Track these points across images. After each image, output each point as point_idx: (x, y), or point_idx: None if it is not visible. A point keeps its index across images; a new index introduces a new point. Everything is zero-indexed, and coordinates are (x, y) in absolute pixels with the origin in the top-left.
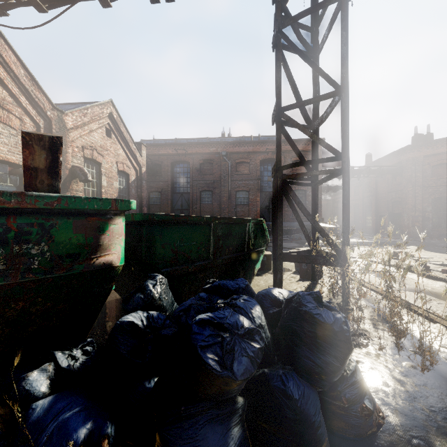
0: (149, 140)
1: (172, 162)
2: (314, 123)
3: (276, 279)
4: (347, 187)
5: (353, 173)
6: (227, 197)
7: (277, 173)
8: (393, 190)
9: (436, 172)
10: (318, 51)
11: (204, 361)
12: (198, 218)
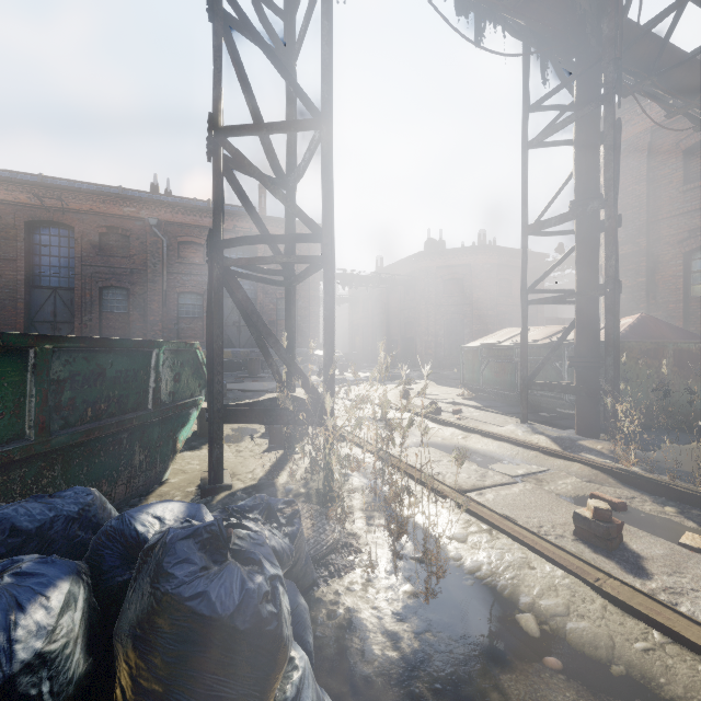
0: None
1: (30, 221)
2: (289, 179)
3: (210, 458)
4: (331, 289)
5: (360, 280)
6: (160, 302)
7: (213, 253)
8: (406, 307)
9: (448, 288)
10: (294, 55)
11: None
12: None
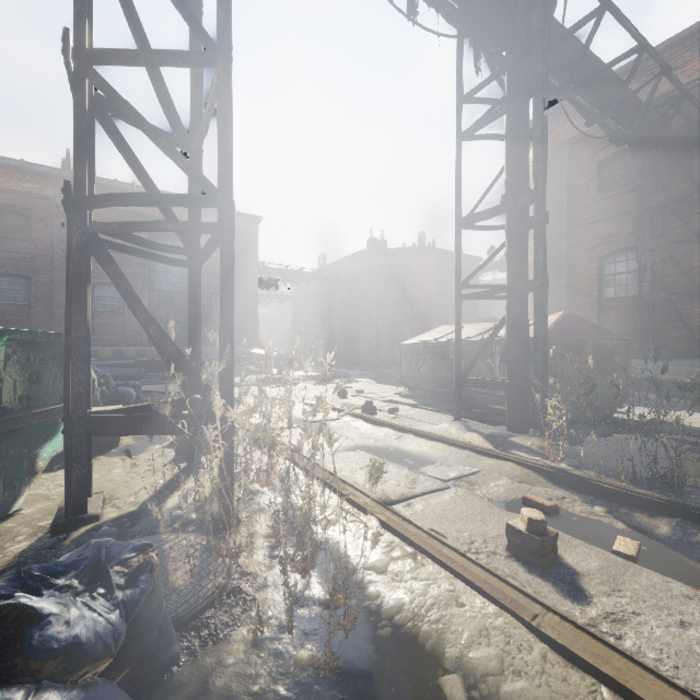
0: None
1: None
2: (193, 140)
3: (67, 483)
4: (229, 264)
5: (302, 277)
6: None
7: (71, 213)
8: (349, 305)
9: (389, 287)
10: None
11: None
12: None
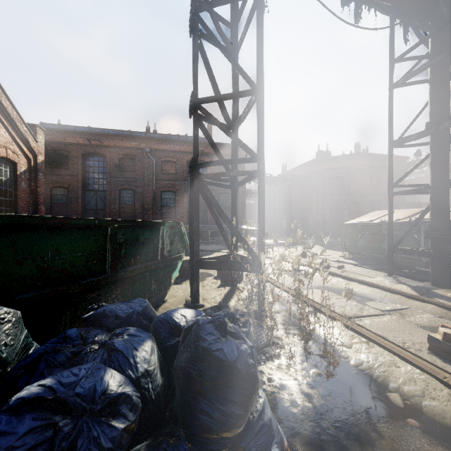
0: (52, 124)
1: (84, 153)
2: (234, 124)
3: (192, 289)
4: (262, 190)
5: (271, 180)
6: (151, 197)
7: (194, 171)
8: (302, 197)
9: (332, 183)
10: (237, 49)
11: None
12: (84, 222)
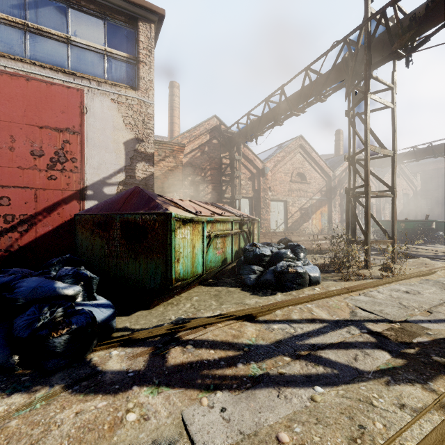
0: None
1: (443, 174)
2: None
3: None
4: None
5: None
6: None
7: None
8: None
9: None
10: None
11: None
12: None
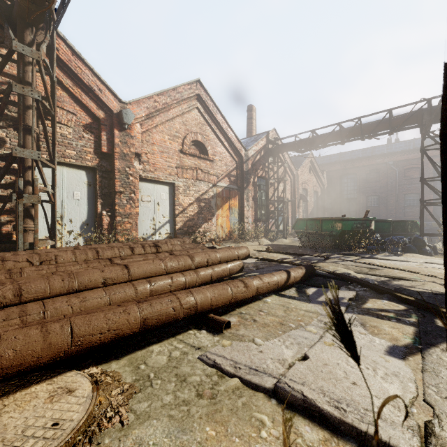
0: (316, 158)
1: (341, 175)
2: None
3: None
4: None
5: None
6: (394, 200)
7: (421, 203)
8: None
9: None
10: None
11: (394, 240)
12: (386, 220)
